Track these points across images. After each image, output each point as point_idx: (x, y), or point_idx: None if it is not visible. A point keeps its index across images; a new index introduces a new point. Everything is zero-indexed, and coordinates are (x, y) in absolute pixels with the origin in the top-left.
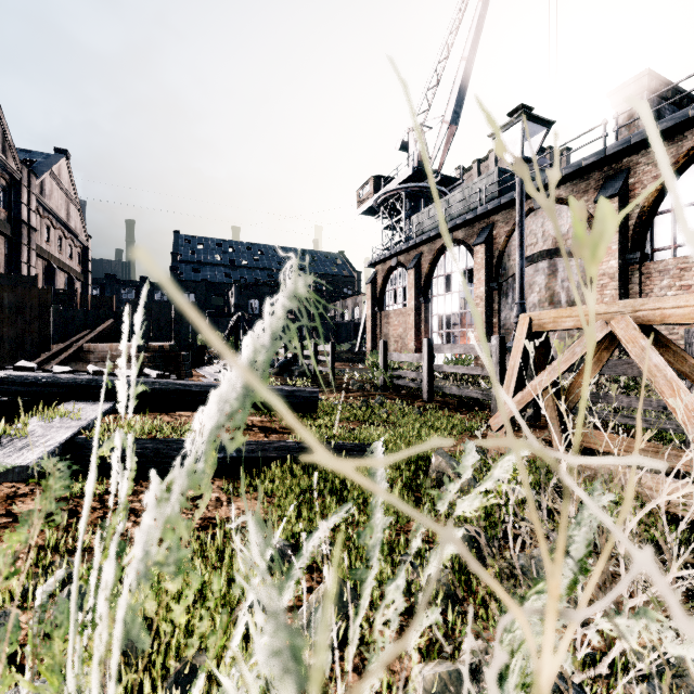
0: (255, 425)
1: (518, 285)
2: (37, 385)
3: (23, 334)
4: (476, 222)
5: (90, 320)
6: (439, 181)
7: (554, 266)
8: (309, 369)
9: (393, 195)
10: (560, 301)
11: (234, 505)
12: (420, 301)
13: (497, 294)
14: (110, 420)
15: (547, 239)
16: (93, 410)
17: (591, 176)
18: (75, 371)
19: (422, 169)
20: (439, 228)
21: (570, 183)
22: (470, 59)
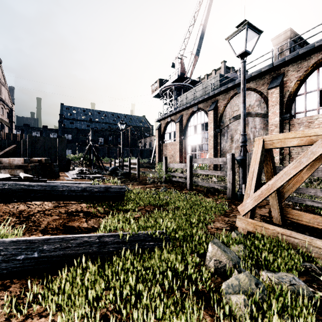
0: (82, 211)
1: (243, 124)
2: None
3: None
4: (209, 100)
5: (3, 145)
6: (190, 82)
7: (247, 121)
8: (127, 171)
9: (168, 88)
10: (250, 138)
11: None
12: (182, 138)
13: (219, 134)
14: None
15: None
16: None
17: (265, 77)
18: None
19: (182, 76)
20: (191, 102)
21: (255, 80)
22: (204, 24)
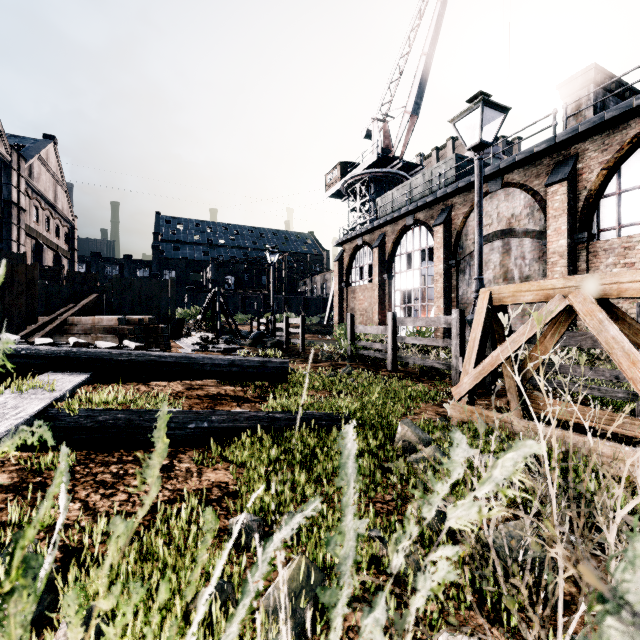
0: (228, 394)
1: (477, 262)
2: (16, 357)
3: (10, 308)
4: (436, 204)
5: (75, 294)
6: (401, 167)
7: (508, 245)
8: (281, 340)
9: (358, 180)
10: (513, 278)
11: (204, 476)
12: (384, 278)
13: (455, 271)
14: (88, 390)
15: (501, 220)
16: (70, 381)
17: (542, 161)
18: (56, 343)
19: (385, 156)
20: (402, 209)
21: (523, 168)
22: (429, 54)
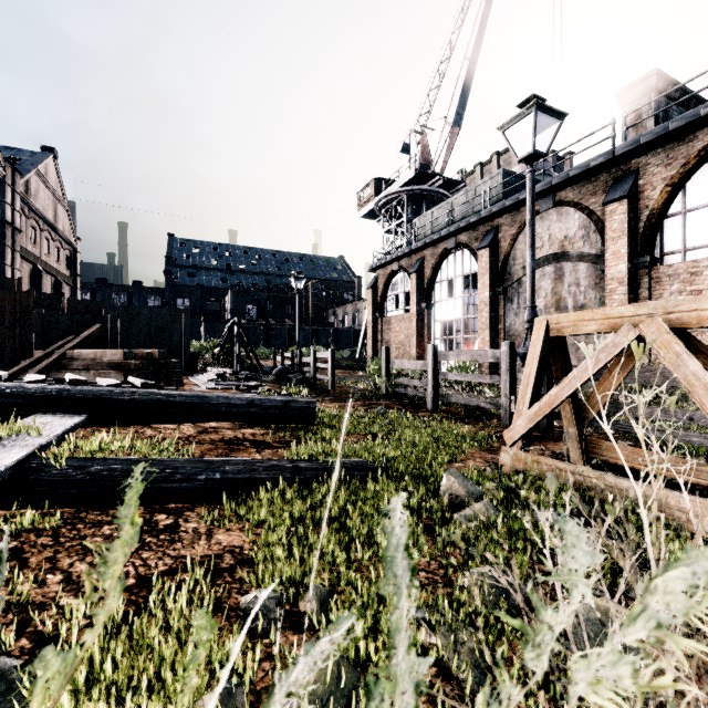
0: (246, 439)
1: (530, 288)
2: None
3: (2, 340)
4: (480, 225)
5: (75, 325)
6: (442, 184)
7: (561, 270)
8: (308, 376)
9: (394, 198)
10: (566, 307)
11: (214, 539)
12: (422, 307)
13: (501, 299)
14: (85, 434)
15: (553, 242)
16: (61, 424)
17: (599, 177)
18: (51, 380)
19: (424, 172)
20: (442, 231)
21: (578, 185)
22: (473, 59)
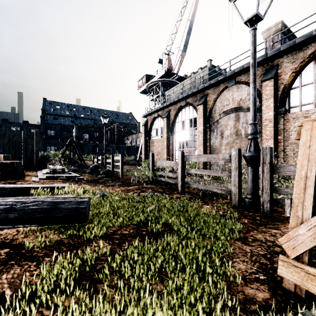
0: (11, 242)
1: (252, 110)
2: None
3: None
4: (198, 94)
5: None
6: (177, 79)
7: (238, 116)
8: (110, 169)
9: (155, 84)
10: (241, 134)
11: None
12: (169, 134)
13: (208, 130)
14: None
15: (234, 102)
16: None
17: (258, 69)
18: None
19: (169, 72)
20: (179, 96)
21: (247, 73)
22: (191, 20)
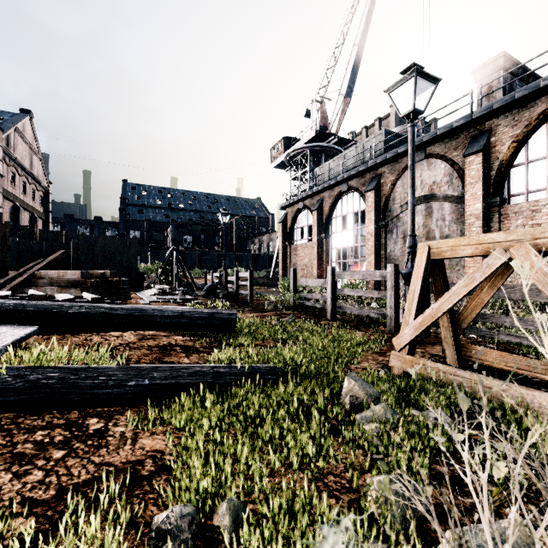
0: (178, 345)
1: (410, 220)
2: None
3: None
4: (367, 173)
5: (44, 251)
6: (336, 142)
7: (430, 208)
8: (232, 292)
9: (299, 153)
10: (434, 237)
11: (139, 444)
12: (322, 237)
13: (384, 231)
14: (41, 341)
15: (424, 186)
16: (12, 335)
17: (460, 135)
18: (15, 295)
19: (323, 132)
20: (337, 177)
21: (443, 142)
22: (360, 45)
